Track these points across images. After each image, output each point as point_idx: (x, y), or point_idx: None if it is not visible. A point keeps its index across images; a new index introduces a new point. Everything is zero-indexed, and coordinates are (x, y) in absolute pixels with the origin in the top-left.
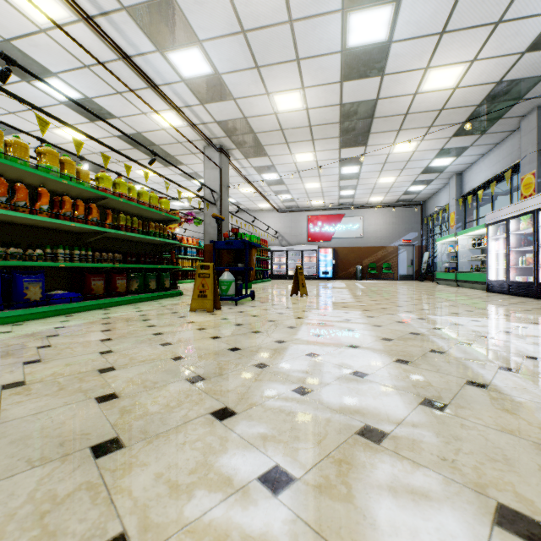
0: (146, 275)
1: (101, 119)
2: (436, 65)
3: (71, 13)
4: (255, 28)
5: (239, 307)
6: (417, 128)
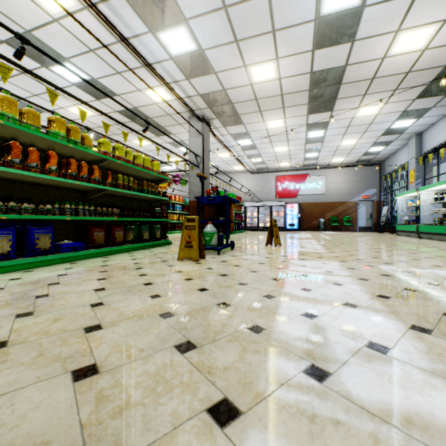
0: (140, 227)
1: (103, 92)
2: (407, 27)
3: (77, 2)
4: (236, 2)
5: (221, 256)
6: (382, 91)
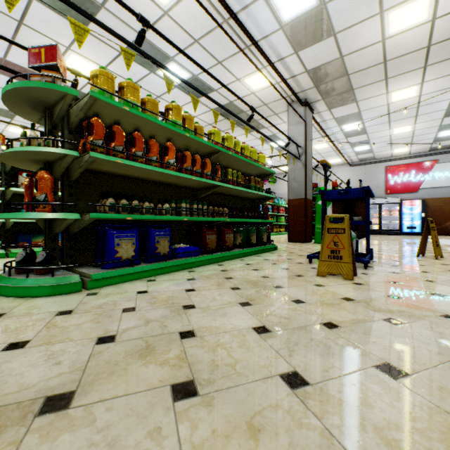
0: (248, 230)
1: (212, 77)
2: None
3: None
4: None
5: (374, 272)
6: None
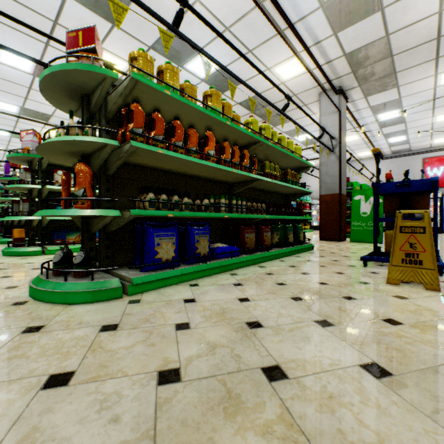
0: (285, 227)
1: (249, 62)
2: None
3: None
4: None
5: None
6: None
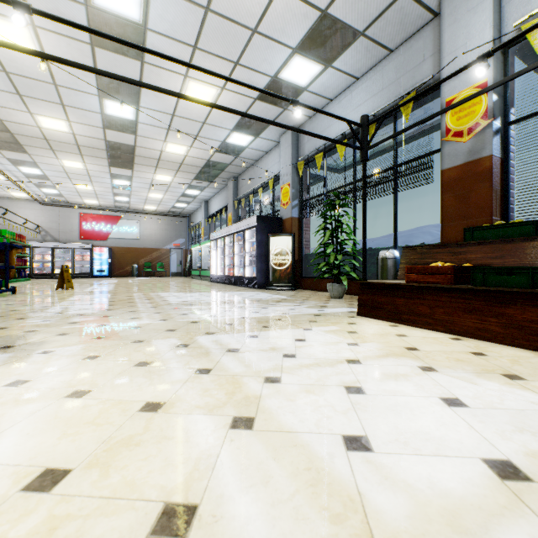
0: None
1: None
2: (171, 142)
3: None
4: (20, 75)
5: (2, 298)
6: (169, 169)
